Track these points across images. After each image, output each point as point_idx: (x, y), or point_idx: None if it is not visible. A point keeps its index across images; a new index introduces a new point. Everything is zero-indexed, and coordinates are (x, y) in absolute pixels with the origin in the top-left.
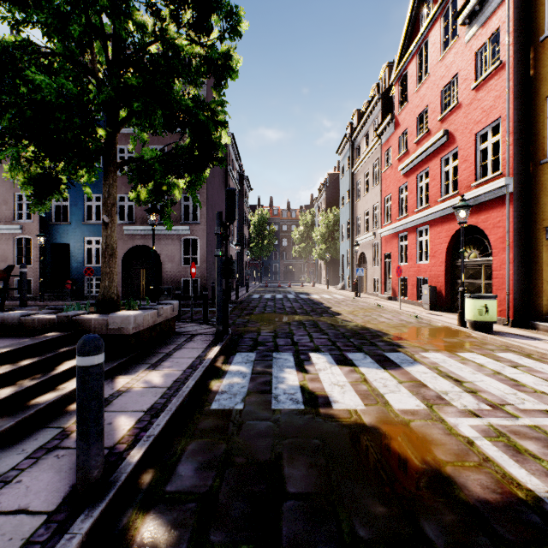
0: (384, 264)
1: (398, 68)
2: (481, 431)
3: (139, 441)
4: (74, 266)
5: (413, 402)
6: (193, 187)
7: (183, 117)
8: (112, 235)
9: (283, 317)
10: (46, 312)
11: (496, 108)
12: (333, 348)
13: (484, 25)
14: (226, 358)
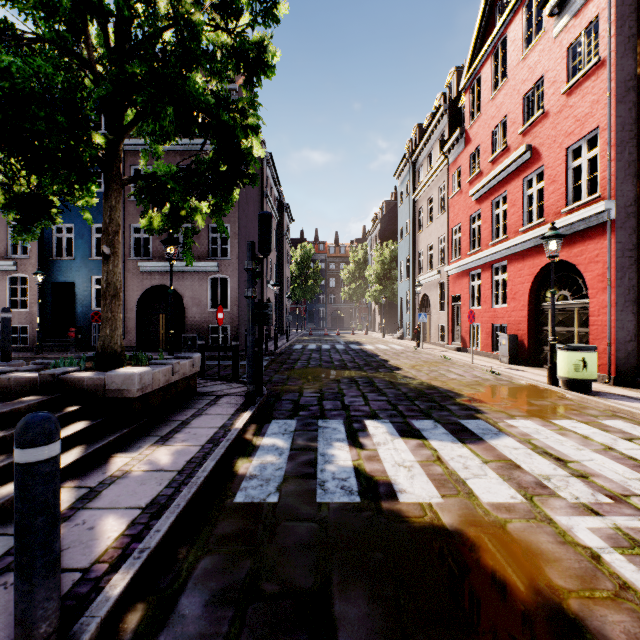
0: (452, 308)
1: (469, 72)
2: (607, 539)
3: (127, 558)
4: (80, 311)
5: (505, 491)
6: (219, 212)
7: (203, 118)
8: (115, 270)
9: (331, 372)
10: (29, 369)
11: (593, 115)
12: (394, 414)
13: (577, 14)
14: (258, 427)
